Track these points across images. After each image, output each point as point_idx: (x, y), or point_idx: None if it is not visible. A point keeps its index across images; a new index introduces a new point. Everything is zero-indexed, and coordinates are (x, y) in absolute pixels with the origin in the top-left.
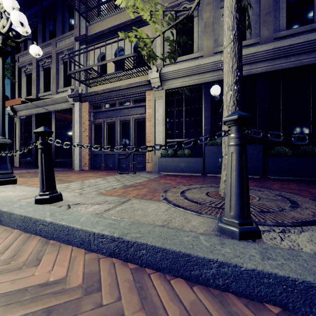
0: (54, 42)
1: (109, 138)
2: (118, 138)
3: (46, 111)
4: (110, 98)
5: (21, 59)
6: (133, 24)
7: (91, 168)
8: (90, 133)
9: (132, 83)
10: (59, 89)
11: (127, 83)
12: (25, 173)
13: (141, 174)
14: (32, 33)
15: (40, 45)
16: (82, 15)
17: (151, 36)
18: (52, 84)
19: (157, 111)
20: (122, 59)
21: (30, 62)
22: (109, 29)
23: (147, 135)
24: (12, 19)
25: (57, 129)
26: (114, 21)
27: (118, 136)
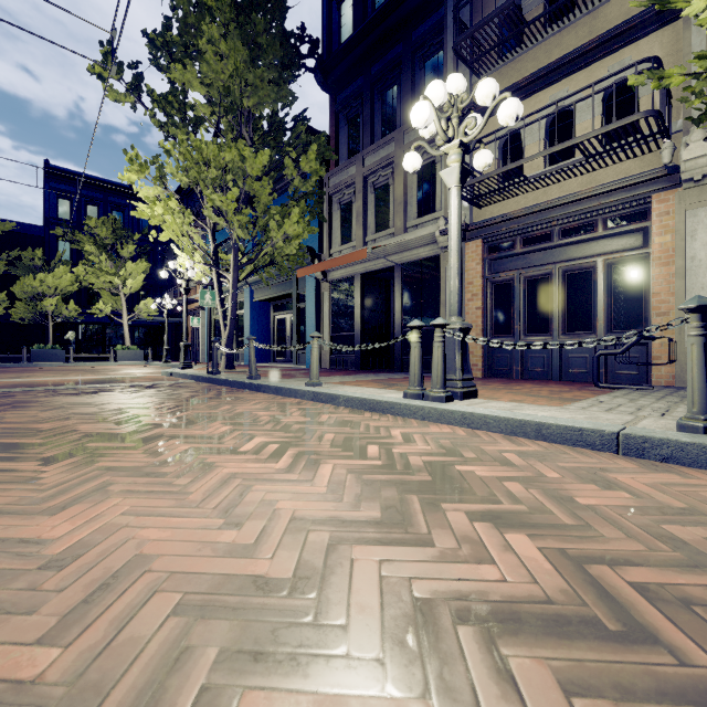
0: (400, 136)
1: (530, 311)
2: (560, 308)
3: (382, 267)
4: (540, 224)
5: (334, 180)
6: (602, 45)
7: (486, 375)
8: (484, 302)
9: (611, 181)
10: (407, 222)
11: (581, 185)
12: (391, 379)
13: (677, 391)
14: (348, 129)
15: (371, 147)
16: (469, 66)
17: (662, 57)
18: (396, 215)
19: (693, 237)
20: (603, 133)
21: (351, 183)
22: (533, 75)
23: (656, 298)
24: (505, 115)
25: (405, 298)
26: (543, 54)
27: (560, 304)
